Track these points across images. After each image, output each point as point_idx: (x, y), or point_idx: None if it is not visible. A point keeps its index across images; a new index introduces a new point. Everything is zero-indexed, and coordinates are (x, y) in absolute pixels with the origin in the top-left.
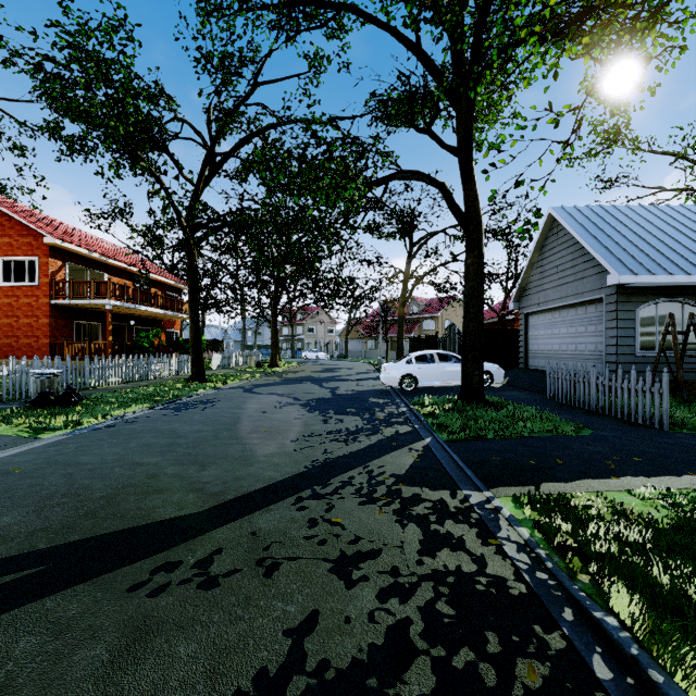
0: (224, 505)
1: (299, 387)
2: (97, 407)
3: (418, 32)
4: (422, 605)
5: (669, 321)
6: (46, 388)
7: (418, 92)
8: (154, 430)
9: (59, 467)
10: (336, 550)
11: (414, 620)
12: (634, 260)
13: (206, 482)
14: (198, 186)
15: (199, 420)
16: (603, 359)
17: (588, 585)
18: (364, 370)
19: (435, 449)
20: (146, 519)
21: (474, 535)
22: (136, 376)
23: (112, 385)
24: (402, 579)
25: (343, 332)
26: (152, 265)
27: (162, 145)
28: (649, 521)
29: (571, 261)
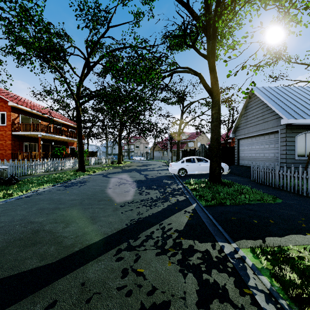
0: (70, 256)
1: (130, 174)
2: (25, 185)
3: None
4: None
5: None
6: None
7: (188, 23)
8: (50, 199)
9: None
10: (138, 302)
11: None
12: (294, 112)
13: (65, 236)
14: (81, 77)
15: (75, 193)
16: (278, 161)
17: None
18: (161, 165)
19: (199, 211)
20: (15, 269)
21: (233, 284)
22: (52, 169)
23: (39, 173)
24: None
25: (151, 147)
26: (63, 117)
27: (64, 57)
28: None
29: (261, 113)
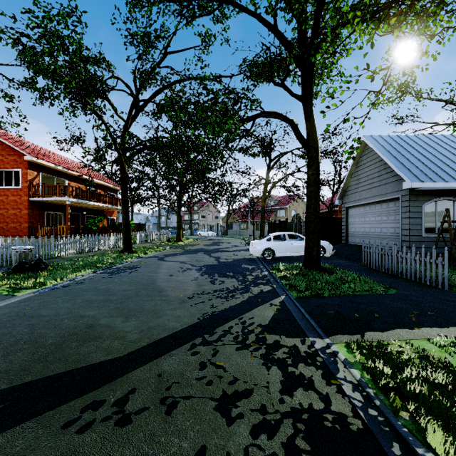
0: (139, 350)
1: (195, 256)
2: (57, 272)
3: (275, 17)
4: (285, 441)
5: (445, 213)
6: (22, 259)
7: (275, 58)
8: (95, 289)
9: (25, 318)
10: (219, 390)
11: (279, 455)
12: (421, 172)
13: (127, 331)
14: (127, 122)
15: (126, 281)
16: (399, 238)
17: (409, 421)
18: (239, 244)
19: (288, 304)
20: (82, 362)
21: (320, 376)
22: (86, 249)
23: (70, 255)
24: (269, 416)
25: (224, 218)
26: (98, 174)
27: (103, 94)
28: (447, 365)
29: (378, 172)
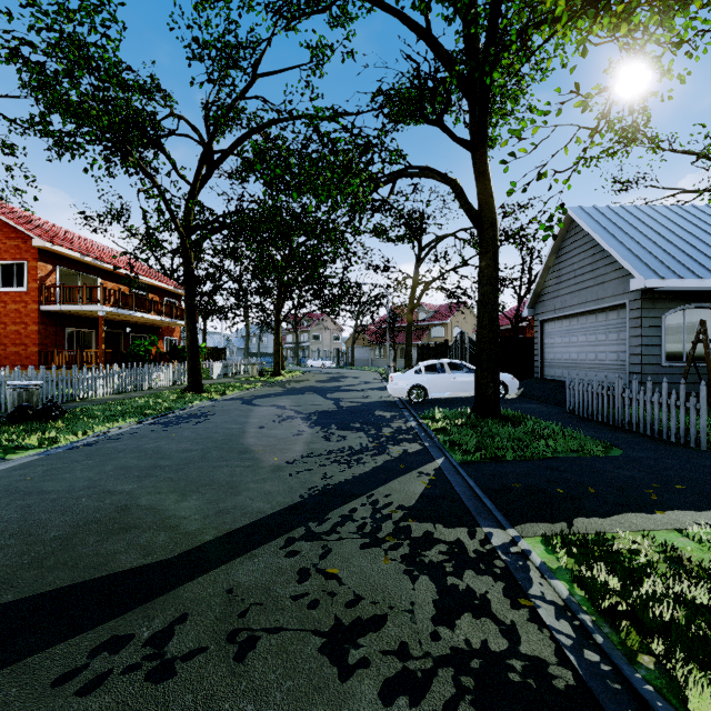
0: (200, 548)
1: (301, 398)
2: (79, 422)
3: (428, 15)
4: (440, 708)
5: (700, 328)
6: (24, 402)
7: (428, 78)
8: (137, 449)
9: (18, 496)
10: (330, 617)
11: None
12: (660, 263)
13: (183, 516)
14: (194, 185)
15: (189, 437)
16: (625, 369)
17: (654, 673)
18: (371, 379)
19: (448, 473)
20: (101, 569)
21: (501, 592)
22: (129, 387)
23: (103, 396)
24: (413, 663)
25: (349, 339)
26: (150, 270)
27: (156, 142)
28: None
29: (590, 264)
